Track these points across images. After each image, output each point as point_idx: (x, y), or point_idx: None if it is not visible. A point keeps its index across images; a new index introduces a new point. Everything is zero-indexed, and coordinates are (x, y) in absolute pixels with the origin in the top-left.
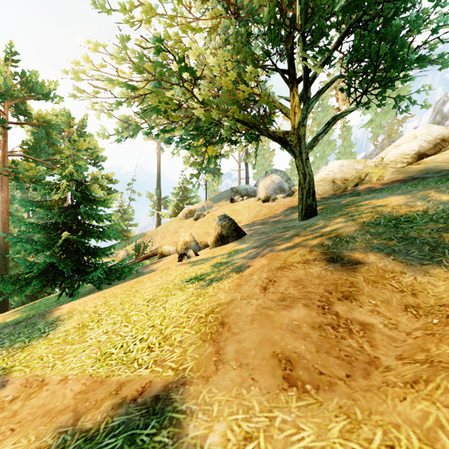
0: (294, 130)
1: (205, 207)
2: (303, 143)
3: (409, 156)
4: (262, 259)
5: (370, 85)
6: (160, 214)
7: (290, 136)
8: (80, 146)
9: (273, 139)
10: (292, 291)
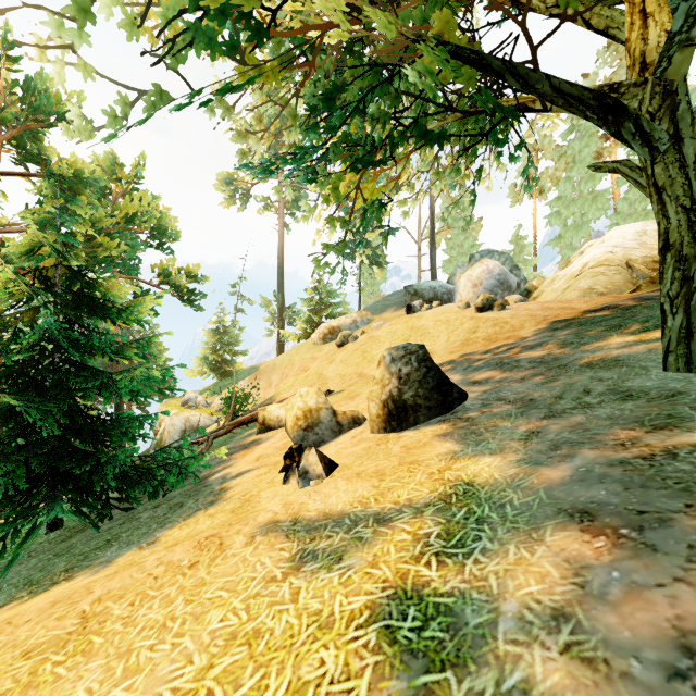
0: (643, 72)
1: (357, 322)
2: (684, 105)
3: None
4: None
5: None
6: (281, 334)
7: (624, 95)
8: (124, 212)
9: (572, 106)
10: None
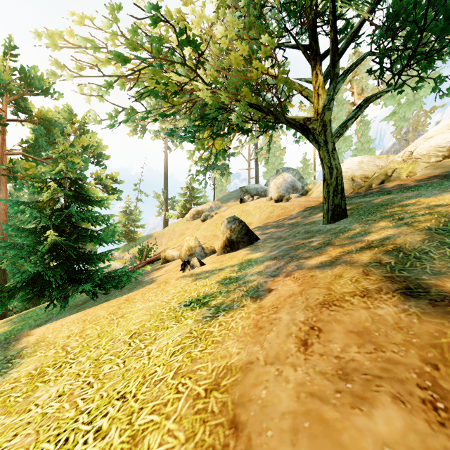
0: (317, 116)
1: (213, 207)
2: (329, 130)
3: (445, 149)
4: (288, 281)
5: (411, 59)
6: (167, 215)
7: (312, 123)
8: (81, 144)
9: (293, 127)
10: (356, 355)
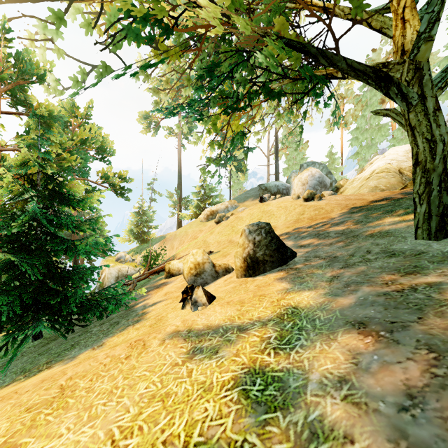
0: (403, 56)
1: (228, 207)
2: (427, 77)
3: None
4: None
5: None
6: (180, 215)
7: (391, 69)
8: (79, 137)
9: (360, 76)
10: None
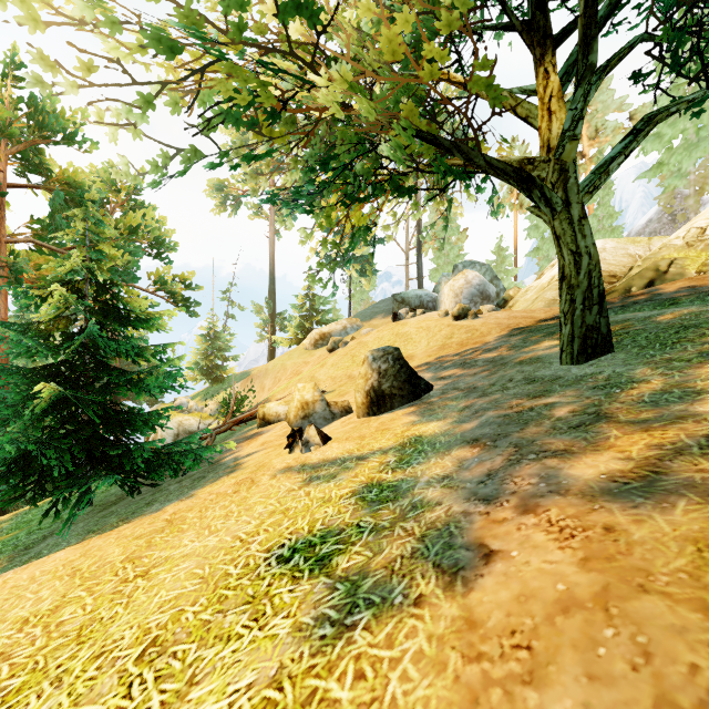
0: (548, 153)
1: (347, 328)
2: (572, 180)
3: None
4: (535, 533)
5: None
6: (273, 340)
7: (537, 167)
8: (127, 224)
9: (500, 176)
10: None
